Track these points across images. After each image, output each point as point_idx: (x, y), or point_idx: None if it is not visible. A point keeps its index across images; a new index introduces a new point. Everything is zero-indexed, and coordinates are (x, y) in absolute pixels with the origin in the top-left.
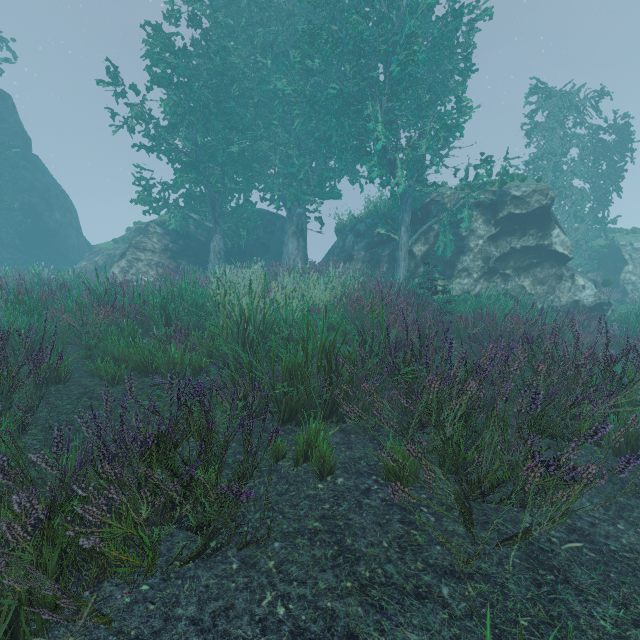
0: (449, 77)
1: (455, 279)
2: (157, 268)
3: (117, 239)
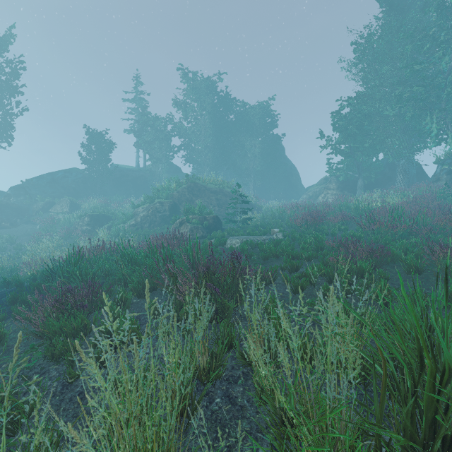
0: None
1: None
2: (335, 196)
3: (316, 184)
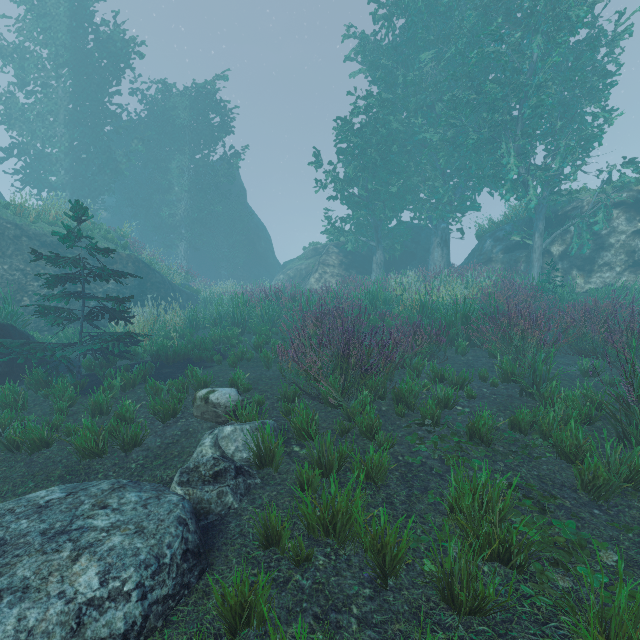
0: (583, 101)
1: (595, 274)
2: (337, 277)
3: (300, 257)
